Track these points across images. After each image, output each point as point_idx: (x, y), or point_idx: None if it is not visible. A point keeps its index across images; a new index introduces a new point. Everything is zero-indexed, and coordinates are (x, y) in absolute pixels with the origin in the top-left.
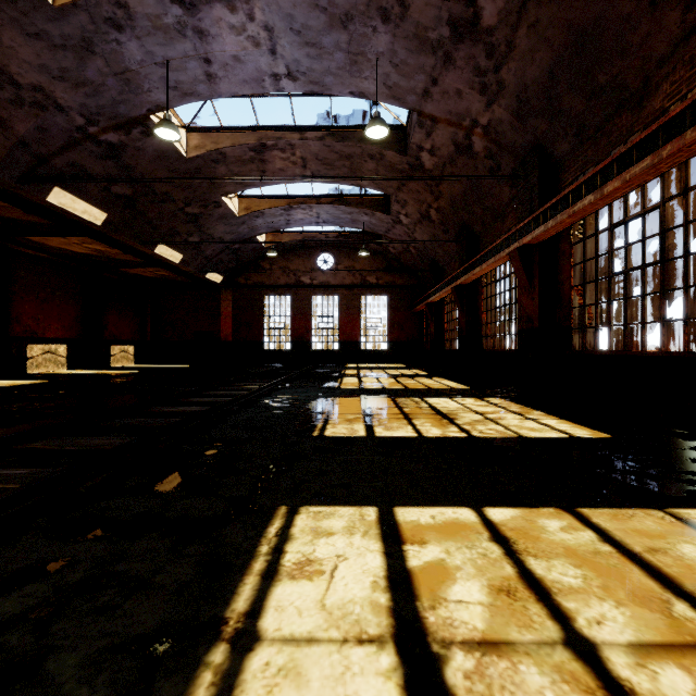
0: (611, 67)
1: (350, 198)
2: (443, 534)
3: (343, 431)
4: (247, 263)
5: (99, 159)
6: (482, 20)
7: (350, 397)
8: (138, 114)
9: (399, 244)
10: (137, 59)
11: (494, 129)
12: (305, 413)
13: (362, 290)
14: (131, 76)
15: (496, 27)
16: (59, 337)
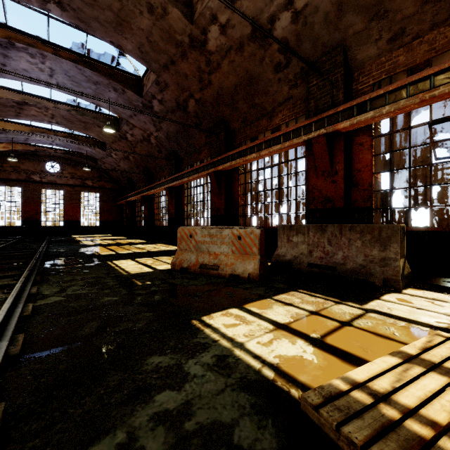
0: (192, 140)
1: (79, 137)
2: (145, 260)
3: (107, 253)
4: None
5: None
6: (154, 108)
7: (97, 247)
8: None
9: (109, 165)
10: None
11: (159, 139)
12: (84, 251)
13: (82, 189)
14: None
15: (159, 112)
16: None
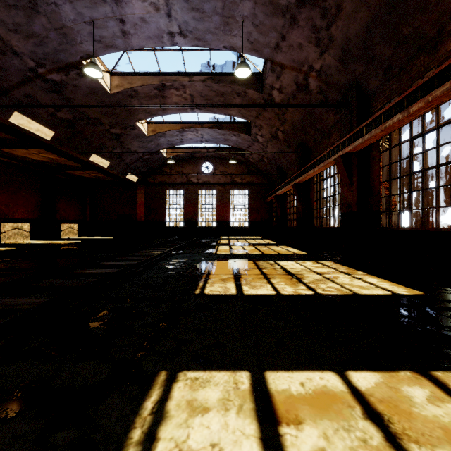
0: (414, 21)
1: (224, 124)
2: (316, 409)
3: (218, 289)
4: (154, 168)
5: (47, 92)
6: None
7: (224, 260)
8: (74, 60)
9: (256, 155)
10: (71, 18)
11: (324, 73)
12: (190, 274)
13: (232, 187)
14: (67, 31)
15: None
16: (24, 218)
